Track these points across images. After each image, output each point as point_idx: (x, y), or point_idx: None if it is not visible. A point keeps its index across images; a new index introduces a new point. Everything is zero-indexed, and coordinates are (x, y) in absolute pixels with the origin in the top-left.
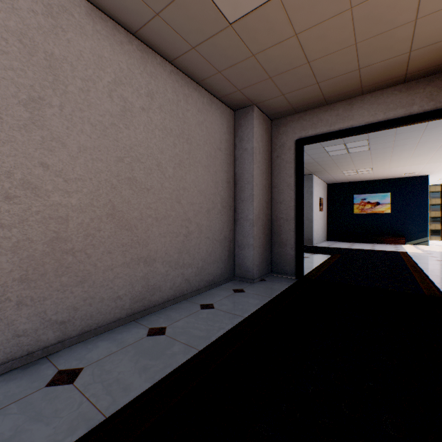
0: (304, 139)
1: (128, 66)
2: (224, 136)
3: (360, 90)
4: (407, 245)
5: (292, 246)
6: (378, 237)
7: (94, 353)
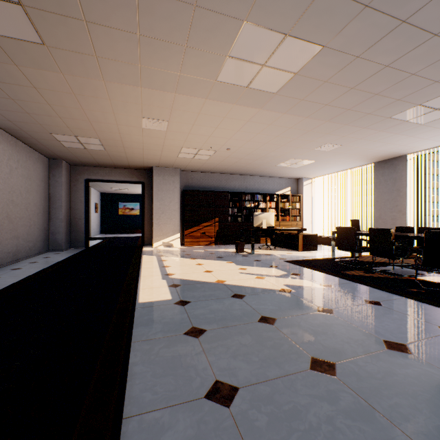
0: (90, 180)
1: (12, 151)
2: (45, 173)
3: (115, 167)
4: None
5: (84, 232)
6: (133, 230)
7: (16, 267)
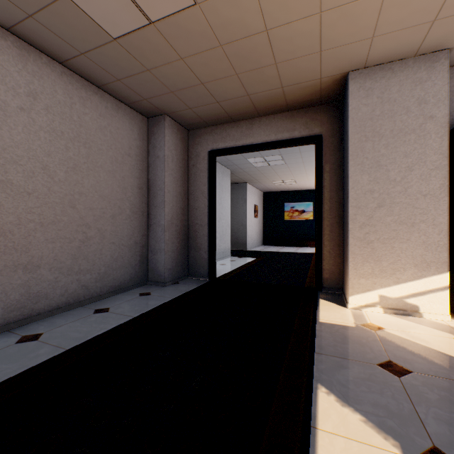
0: (215, 151)
1: None
2: (135, 142)
3: (257, 113)
4: None
5: (206, 250)
6: (303, 241)
7: None
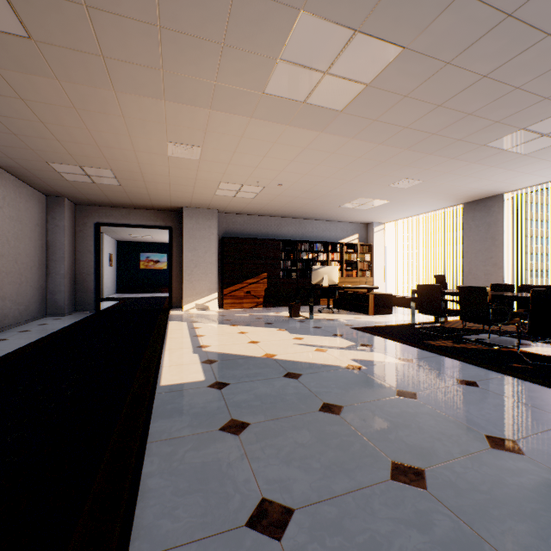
0: (101, 224)
1: None
2: (41, 215)
3: (134, 207)
4: None
5: (93, 291)
6: (158, 288)
7: None
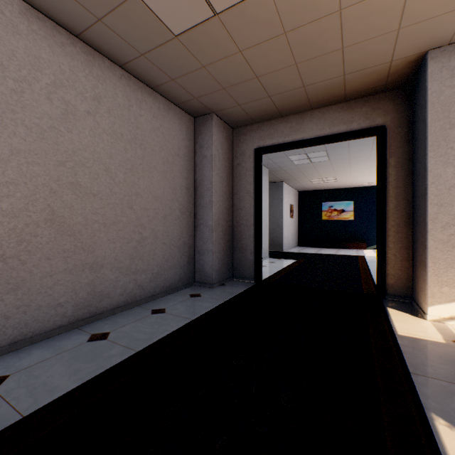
0: (262, 149)
1: (70, 68)
2: (183, 142)
3: (309, 106)
4: (368, 250)
5: (252, 251)
6: (343, 243)
7: (25, 360)
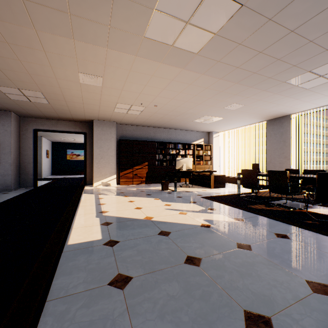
0: (38, 130)
1: None
2: None
3: (61, 119)
4: None
5: (32, 174)
6: (79, 172)
7: None
